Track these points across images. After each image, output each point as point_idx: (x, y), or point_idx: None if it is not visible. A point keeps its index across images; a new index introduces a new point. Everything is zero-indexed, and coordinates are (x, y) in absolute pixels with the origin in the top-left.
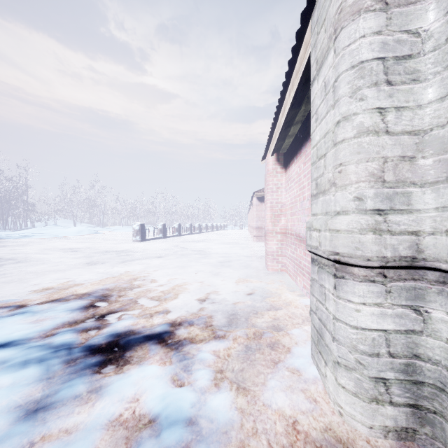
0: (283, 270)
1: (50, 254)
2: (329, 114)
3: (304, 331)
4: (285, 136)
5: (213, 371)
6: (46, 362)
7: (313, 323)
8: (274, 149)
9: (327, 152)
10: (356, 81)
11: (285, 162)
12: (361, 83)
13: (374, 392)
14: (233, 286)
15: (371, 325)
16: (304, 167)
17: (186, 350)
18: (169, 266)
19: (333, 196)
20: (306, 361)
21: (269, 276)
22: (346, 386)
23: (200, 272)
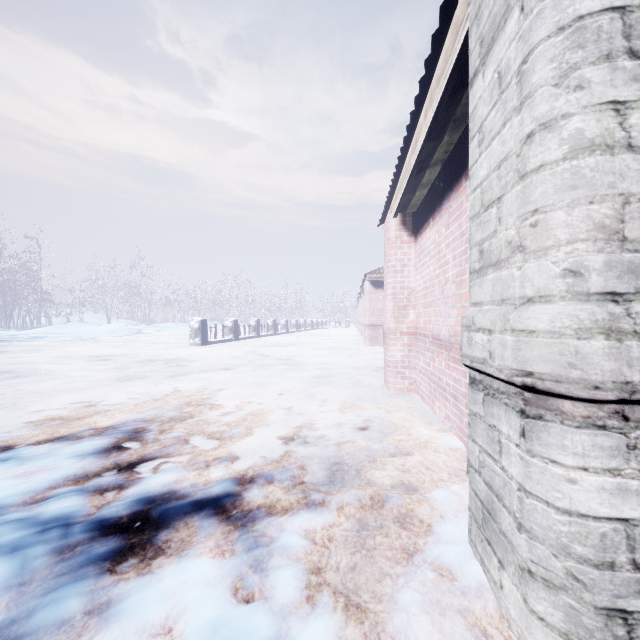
0: (412, 390)
1: (67, 364)
2: (509, 125)
3: (452, 494)
4: (417, 185)
5: (305, 571)
6: (23, 552)
7: (473, 488)
8: (398, 206)
9: (505, 192)
10: (568, 54)
11: (415, 226)
12: (579, 57)
13: (605, 635)
14: (336, 415)
15: (598, 510)
16: (446, 232)
17: (260, 529)
18: (240, 383)
19: (518, 269)
20: (462, 552)
21: (390, 398)
22: (548, 617)
23: (286, 393)
